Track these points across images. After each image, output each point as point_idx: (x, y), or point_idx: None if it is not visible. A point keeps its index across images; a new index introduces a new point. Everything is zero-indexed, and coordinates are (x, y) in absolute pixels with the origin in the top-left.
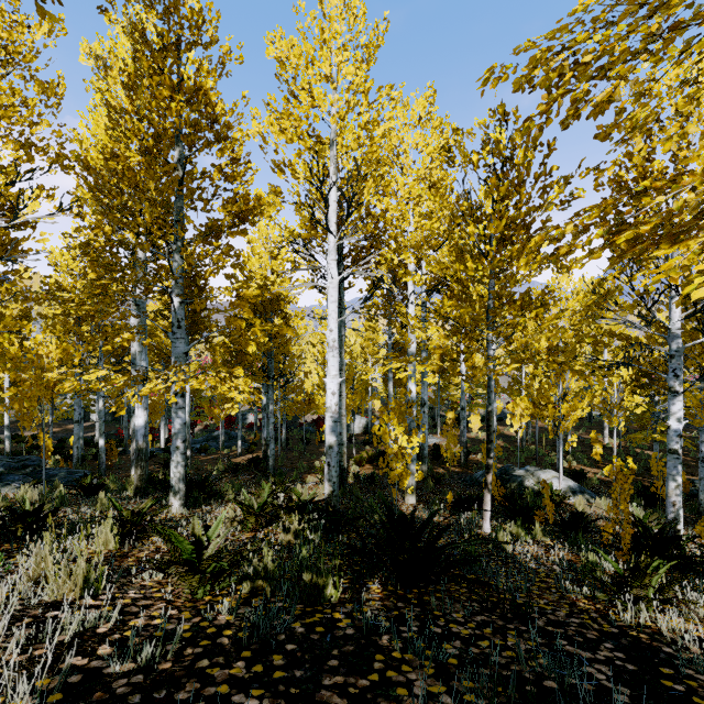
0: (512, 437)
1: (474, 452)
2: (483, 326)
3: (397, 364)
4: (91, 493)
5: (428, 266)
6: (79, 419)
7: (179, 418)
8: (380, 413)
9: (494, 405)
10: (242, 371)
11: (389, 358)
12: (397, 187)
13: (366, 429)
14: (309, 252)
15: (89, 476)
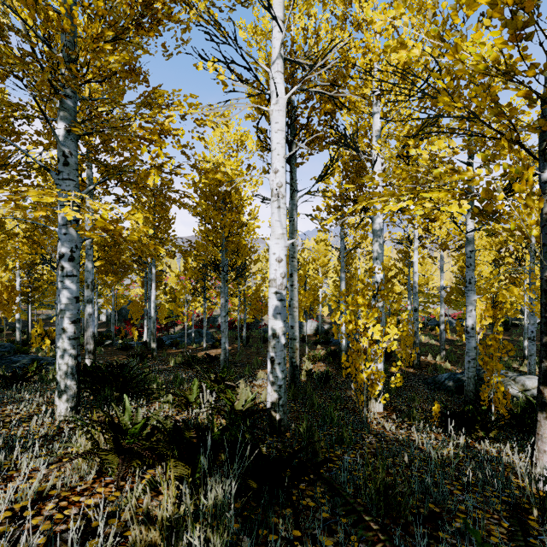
0: (455, 341)
1: (422, 354)
2: (437, 227)
3: (381, 198)
4: (13, 383)
5: (436, 29)
6: None
7: (67, 289)
8: (328, 318)
9: (473, 297)
10: (140, 216)
11: (342, 258)
12: (362, 15)
13: (317, 331)
14: (244, 59)
15: (34, 364)
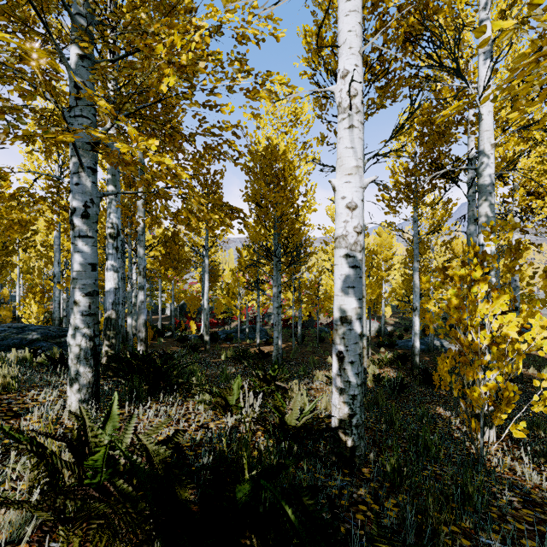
0: None
1: None
2: None
3: None
4: (60, 366)
5: None
6: (123, 302)
7: (79, 253)
8: (390, 320)
9: None
10: (152, 140)
11: (415, 244)
12: None
13: (379, 333)
14: None
15: None
